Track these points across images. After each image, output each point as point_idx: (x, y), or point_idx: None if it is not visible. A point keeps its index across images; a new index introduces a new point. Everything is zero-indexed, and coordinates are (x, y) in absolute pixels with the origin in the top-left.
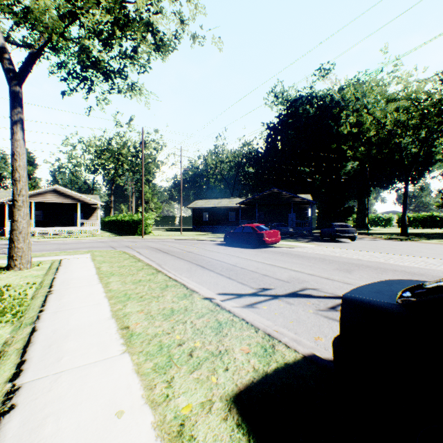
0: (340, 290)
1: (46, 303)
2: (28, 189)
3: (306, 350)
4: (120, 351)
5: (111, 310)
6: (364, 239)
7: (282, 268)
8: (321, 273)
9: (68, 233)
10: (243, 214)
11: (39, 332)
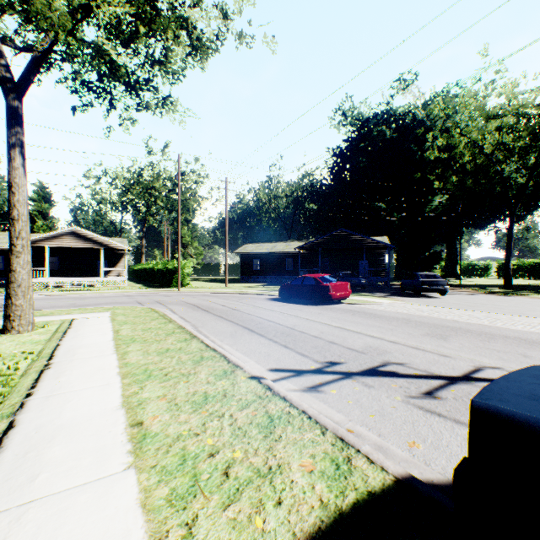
0: (435, 365)
1: (38, 383)
2: (29, 230)
3: (400, 468)
4: (123, 464)
5: (122, 395)
6: (457, 292)
7: (355, 332)
8: (407, 340)
9: (90, 285)
10: (303, 262)
11: (17, 430)
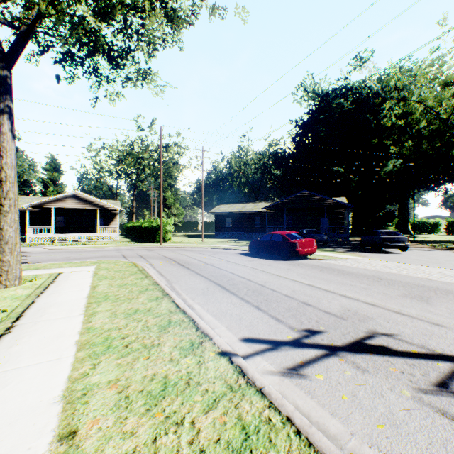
0: (432, 339)
1: None
2: (16, 191)
3: None
4: None
5: (68, 377)
6: (415, 248)
7: (327, 291)
8: (386, 303)
9: (89, 239)
10: (269, 220)
11: None
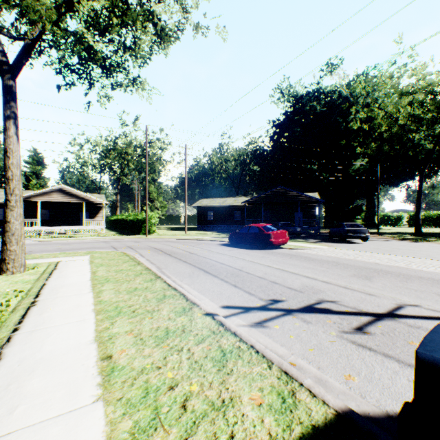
0: (363, 303)
1: (25, 318)
2: (21, 188)
3: (339, 402)
4: (93, 397)
5: (95, 330)
6: (376, 239)
7: (293, 273)
8: (337, 281)
9: (74, 232)
10: (248, 213)
11: (2, 363)
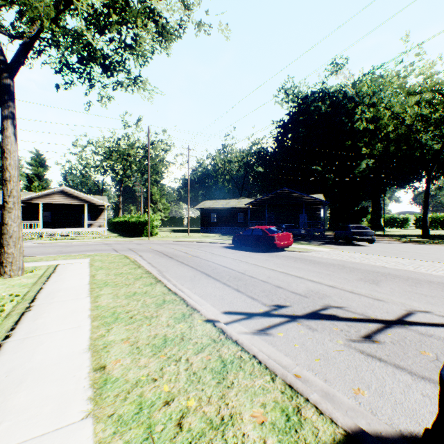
0: (371, 309)
1: (18, 325)
2: (19, 189)
3: (348, 420)
4: (82, 413)
5: (90, 337)
6: (382, 241)
7: (297, 277)
8: (343, 285)
9: (76, 234)
10: (252, 215)
11: None
